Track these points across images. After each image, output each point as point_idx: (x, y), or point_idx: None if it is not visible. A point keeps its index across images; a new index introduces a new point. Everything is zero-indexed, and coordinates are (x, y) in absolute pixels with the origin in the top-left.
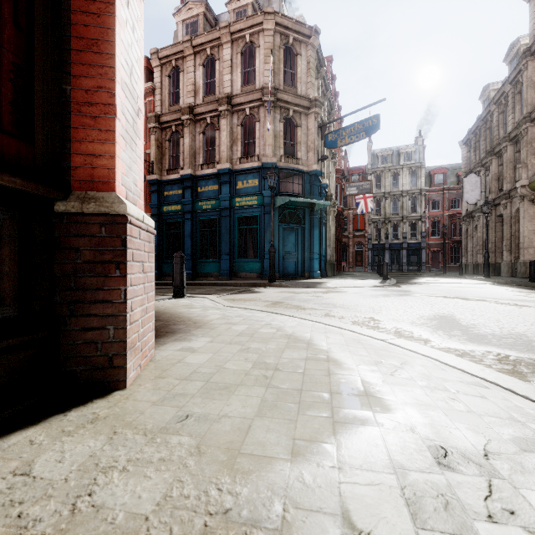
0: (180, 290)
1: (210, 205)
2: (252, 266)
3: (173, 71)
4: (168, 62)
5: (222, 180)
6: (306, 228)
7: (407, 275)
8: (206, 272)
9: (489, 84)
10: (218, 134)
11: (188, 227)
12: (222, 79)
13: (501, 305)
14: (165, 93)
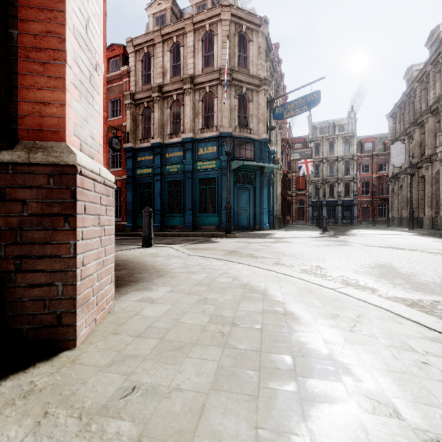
0: (148, 240)
1: (176, 168)
2: (211, 219)
3: (145, 56)
4: (141, 49)
5: (186, 147)
6: (257, 188)
7: (342, 227)
8: (173, 224)
9: (412, 65)
10: (183, 108)
11: (158, 187)
12: (186, 63)
13: (432, 254)
14: (139, 75)
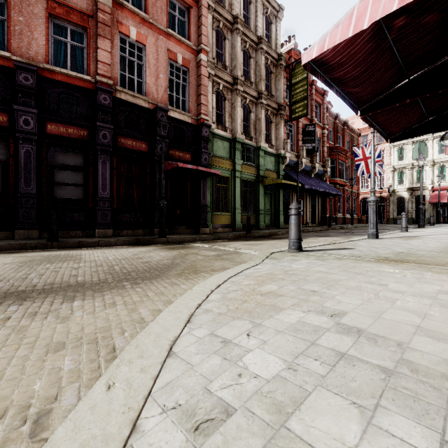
0: None
1: None
2: None
3: None
4: None
5: None
6: None
7: None
8: None
9: None
10: None
11: None
12: None
13: None
14: None
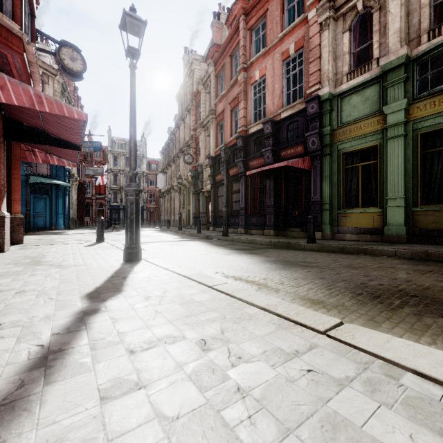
0: None
1: None
2: None
3: None
4: None
5: None
6: (53, 198)
7: None
8: None
9: (170, 127)
10: None
11: None
12: None
13: None
14: None
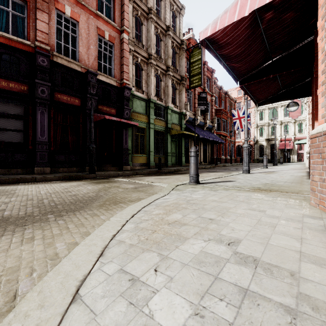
0: None
1: None
2: None
3: None
4: None
5: None
6: None
7: None
8: None
9: None
10: None
11: None
12: None
13: None
14: None
